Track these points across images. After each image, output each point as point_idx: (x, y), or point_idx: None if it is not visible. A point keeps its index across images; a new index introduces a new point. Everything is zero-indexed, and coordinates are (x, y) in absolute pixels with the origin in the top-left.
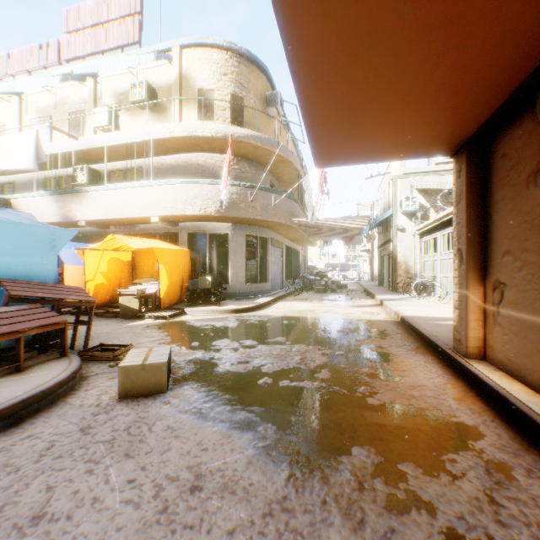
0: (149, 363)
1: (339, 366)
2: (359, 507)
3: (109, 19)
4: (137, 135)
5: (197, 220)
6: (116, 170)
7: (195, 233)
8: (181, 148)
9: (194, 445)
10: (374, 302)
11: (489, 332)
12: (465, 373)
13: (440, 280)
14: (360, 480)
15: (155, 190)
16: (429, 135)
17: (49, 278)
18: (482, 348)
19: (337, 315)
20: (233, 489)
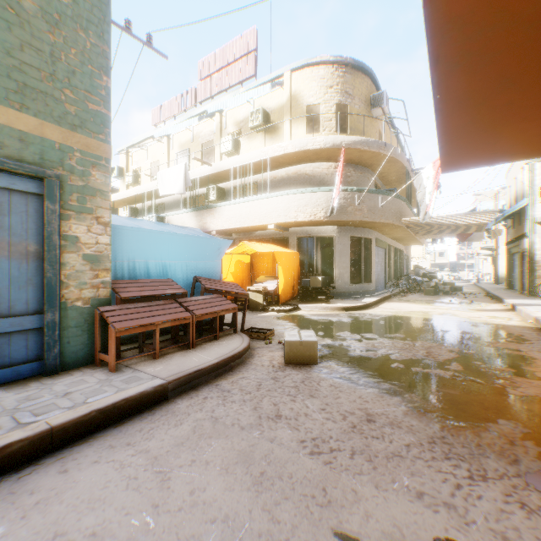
0: (305, 340)
1: (470, 362)
2: (510, 453)
3: (231, 61)
4: (257, 156)
5: (306, 225)
6: (236, 186)
7: (303, 237)
8: (292, 161)
9: (356, 398)
10: (501, 307)
11: None
12: None
13: None
14: (509, 439)
15: (271, 201)
16: None
17: (217, 276)
18: None
19: (457, 318)
20: (399, 426)
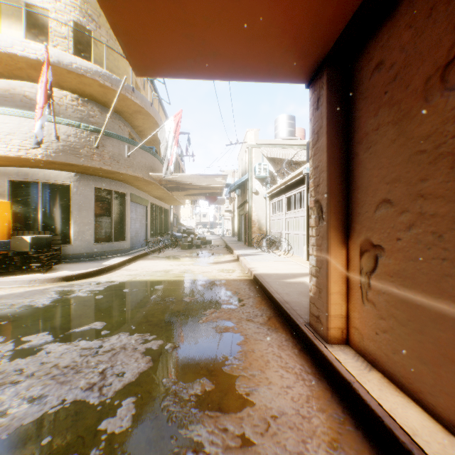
0: None
1: (159, 382)
2: None
3: None
4: None
5: (23, 165)
6: None
7: (22, 181)
8: None
9: None
10: (232, 257)
11: (356, 309)
12: (330, 370)
13: (286, 236)
14: None
15: None
16: (287, 24)
17: None
18: (345, 329)
19: (192, 276)
20: None
